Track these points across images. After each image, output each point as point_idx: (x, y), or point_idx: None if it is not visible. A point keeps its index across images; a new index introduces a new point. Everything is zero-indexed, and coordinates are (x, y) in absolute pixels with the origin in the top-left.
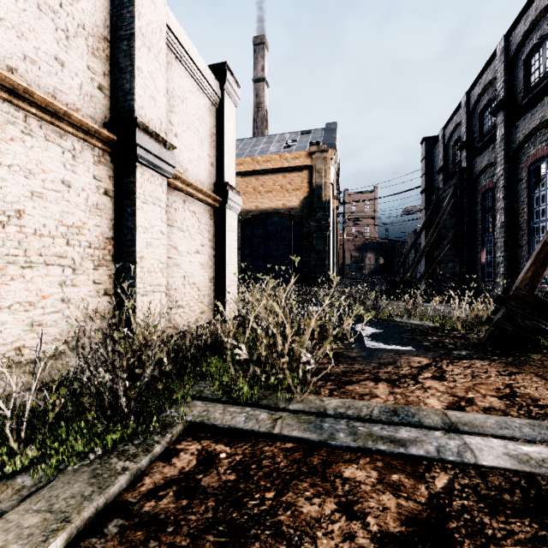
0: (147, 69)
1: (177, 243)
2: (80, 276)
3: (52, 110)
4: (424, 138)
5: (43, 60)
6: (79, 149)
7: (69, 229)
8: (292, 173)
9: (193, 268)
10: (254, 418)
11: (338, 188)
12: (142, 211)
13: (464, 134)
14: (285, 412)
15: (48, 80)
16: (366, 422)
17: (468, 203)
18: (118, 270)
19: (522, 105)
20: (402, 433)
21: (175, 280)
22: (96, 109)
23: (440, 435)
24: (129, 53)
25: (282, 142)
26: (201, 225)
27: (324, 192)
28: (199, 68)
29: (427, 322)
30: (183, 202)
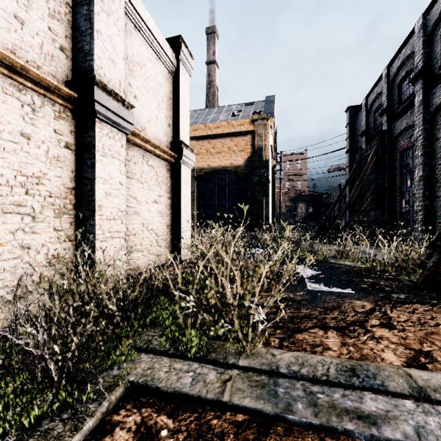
0: (106, 33)
1: (136, 194)
2: (40, 224)
3: (9, 63)
4: (348, 107)
5: (1, 16)
6: (39, 104)
7: (29, 179)
8: (238, 137)
9: (151, 216)
10: (202, 379)
11: (276, 150)
12: (101, 164)
13: (385, 102)
14: (235, 370)
15: (6, 36)
16: (324, 385)
17: (388, 160)
18: (79, 217)
19: (440, 74)
20: (368, 404)
21: (135, 227)
22: (57, 68)
23: (412, 407)
24: (89, 17)
25: (229, 112)
26: (159, 178)
27: (265, 152)
28: (157, 38)
29: (358, 263)
30: (142, 157)
